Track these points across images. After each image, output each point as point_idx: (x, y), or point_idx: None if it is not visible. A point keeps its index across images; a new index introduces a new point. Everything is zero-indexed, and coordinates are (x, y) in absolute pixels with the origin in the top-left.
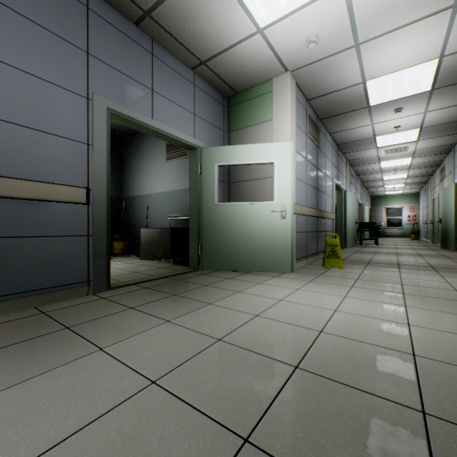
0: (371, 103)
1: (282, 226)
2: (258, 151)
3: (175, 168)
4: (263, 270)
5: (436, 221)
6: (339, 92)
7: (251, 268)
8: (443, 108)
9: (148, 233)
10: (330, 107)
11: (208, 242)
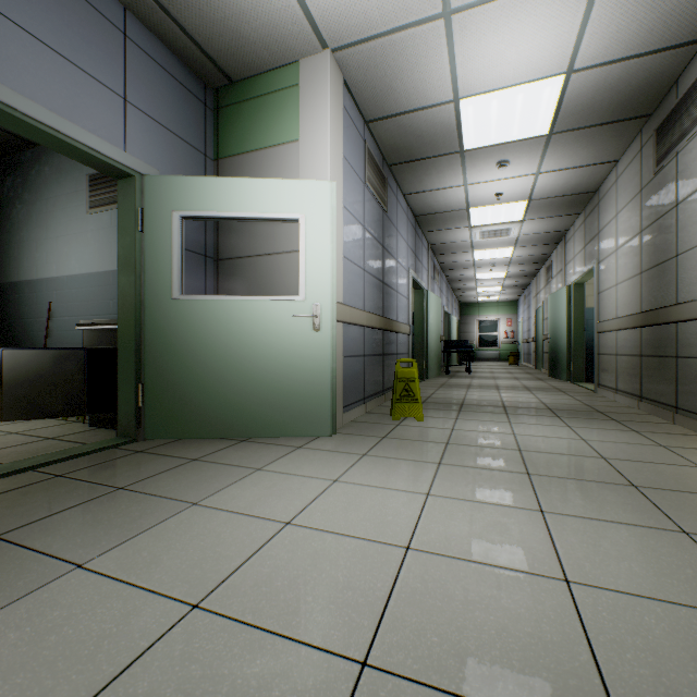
0: (466, 146)
1: (314, 344)
2: (268, 194)
3: (108, 226)
4: (276, 435)
5: (541, 338)
6: (418, 114)
7: (253, 432)
8: (561, 169)
9: (23, 361)
10: (404, 143)
11: (158, 379)
